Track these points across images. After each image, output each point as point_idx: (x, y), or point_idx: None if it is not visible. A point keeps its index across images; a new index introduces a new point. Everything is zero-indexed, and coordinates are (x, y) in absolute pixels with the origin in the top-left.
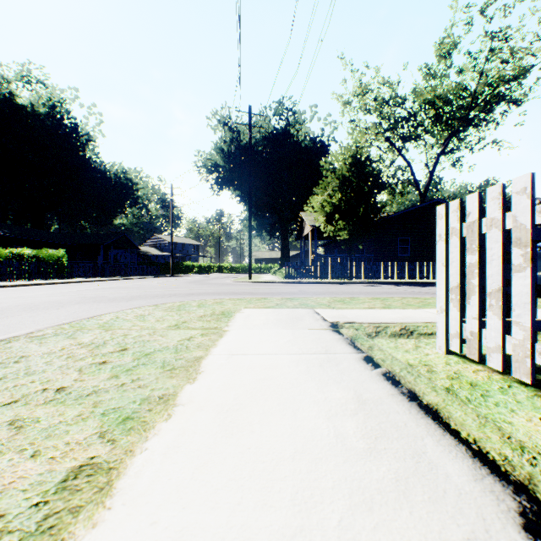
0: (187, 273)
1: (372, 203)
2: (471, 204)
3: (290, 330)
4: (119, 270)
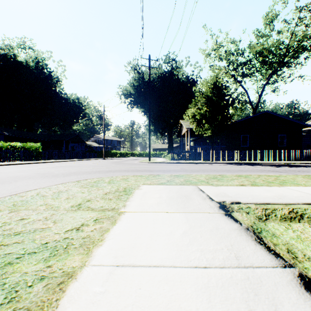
0: (113, 157)
1: (226, 113)
2: None
3: (183, 214)
4: (73, 155)
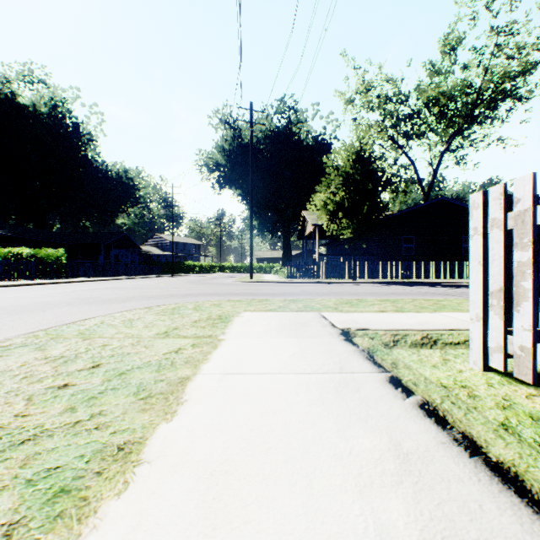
0: (188, 272)
1: (376, 201)
2: (521, 189)
3: (295, 340)
4: (120, 269)
